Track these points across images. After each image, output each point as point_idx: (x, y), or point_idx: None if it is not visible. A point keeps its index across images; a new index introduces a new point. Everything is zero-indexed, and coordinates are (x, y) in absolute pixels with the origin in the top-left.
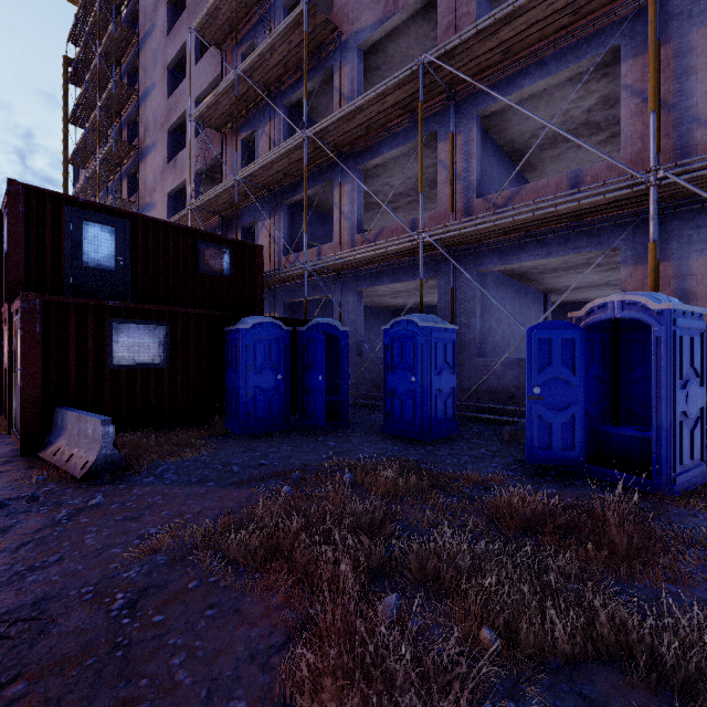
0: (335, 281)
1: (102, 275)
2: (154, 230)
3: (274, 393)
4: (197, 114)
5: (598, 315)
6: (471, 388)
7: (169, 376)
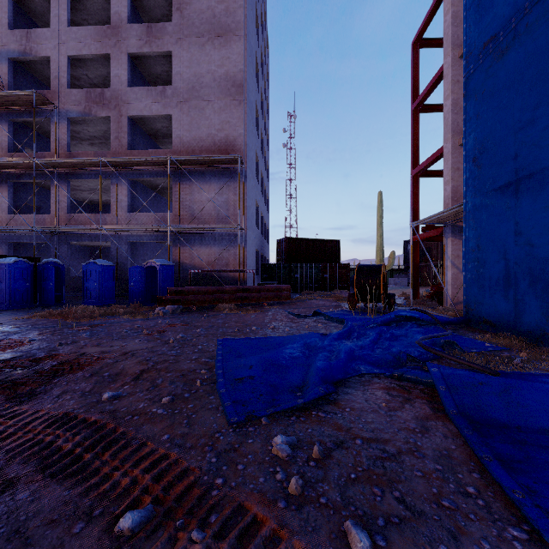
0: (52, 235)
1: None
2: None
3: (25, 291)
4: None
5: (148, 264)
6: (126, 288)
7: None
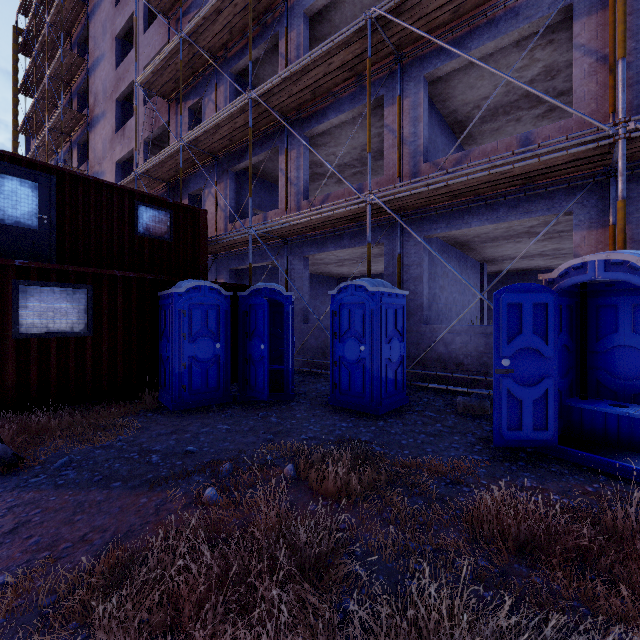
0: (281, 247)
1: (21, 234)
2: (84, 188)
3: (212, 363)
4: (142, 79)
5: (574, 277)
6: (418, 355)
7: (92, 345)
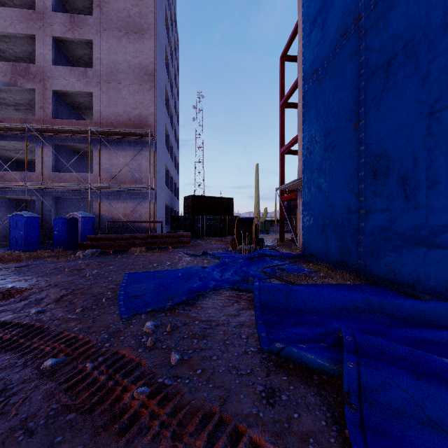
0: None
1: None
2: None
3: None
4: None
5: (71, 216)
6: (50, 236)
7: None
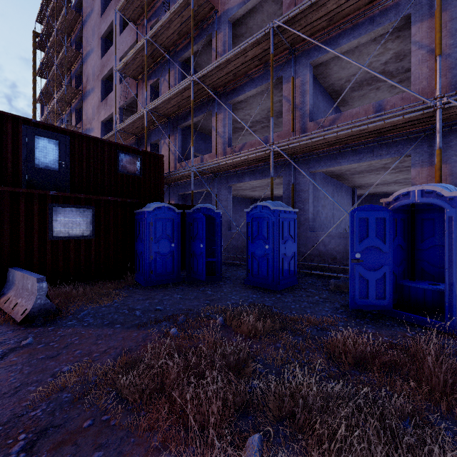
0: (212, 179)
1: (49, 174)
2: (86, 143)
3: (169, 256)
4: (120, 67)
5: (402, 201)
6: (305, 252)
7: (95, 244)
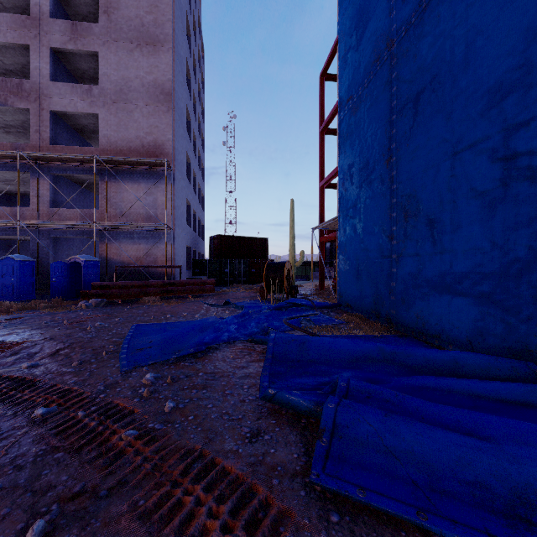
0: None
1: None
2: None
3: None
4: None
5: (72, 260)
6: (47, 283)
7: None
